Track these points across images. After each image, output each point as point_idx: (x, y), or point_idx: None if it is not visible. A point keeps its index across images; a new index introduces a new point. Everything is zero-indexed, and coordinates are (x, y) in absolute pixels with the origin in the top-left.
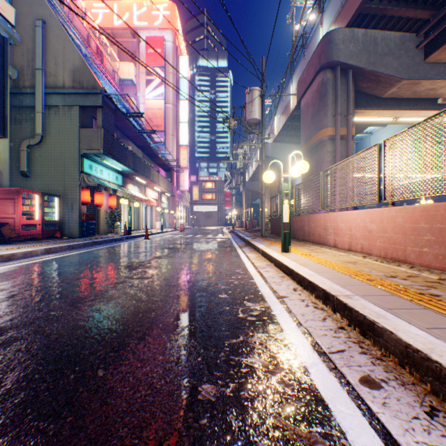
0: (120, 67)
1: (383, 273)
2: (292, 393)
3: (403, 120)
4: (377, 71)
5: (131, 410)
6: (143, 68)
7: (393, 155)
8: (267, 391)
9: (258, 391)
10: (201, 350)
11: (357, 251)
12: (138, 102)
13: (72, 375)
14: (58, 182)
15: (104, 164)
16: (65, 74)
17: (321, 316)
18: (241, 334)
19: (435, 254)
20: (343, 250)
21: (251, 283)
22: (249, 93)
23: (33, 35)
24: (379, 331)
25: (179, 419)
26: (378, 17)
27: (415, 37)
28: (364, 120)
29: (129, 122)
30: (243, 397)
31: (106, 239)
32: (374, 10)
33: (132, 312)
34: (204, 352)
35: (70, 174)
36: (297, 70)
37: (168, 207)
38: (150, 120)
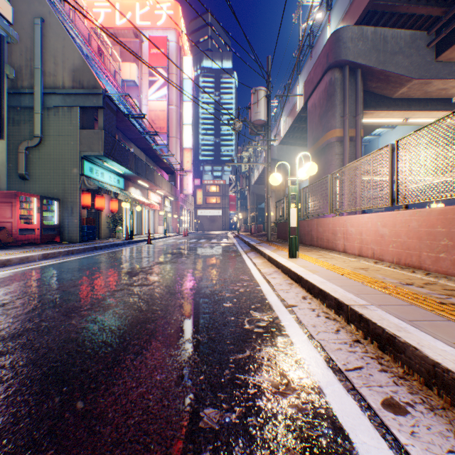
0: (123, 67)
1: (398, 280)
2: (306, 419)
3: (413, 121)
4: (387, 70)
5: (122, 442)
6: (146, 69)
7: (407, 156)
8: (278, 417)
9: (268, 417)
10: (204, 367)
11: (368, 257)
12: (140, 104)
13: (58, 398)
14: (58, 186)
15: (105, 166)
16: (64, 74)
17: (334, 328)
18: (247, 348)
19: (453, 260)
20: (353, 255)
21: (257, 290)
22: (255, 94)
23: (32, 34)
24: (401, 346)
25: (177, 452)
26: (387, 15)
27: (426, 35)
28: (373, 122)
29: (131, 124)
30: (251, 425)
31: (107, 244)
32: (384, 7)
33: (129, 323)
34: (207, 370)
35: (69, 177)
36: (304, 70)
37: (172, 211)
38: (153, 122)
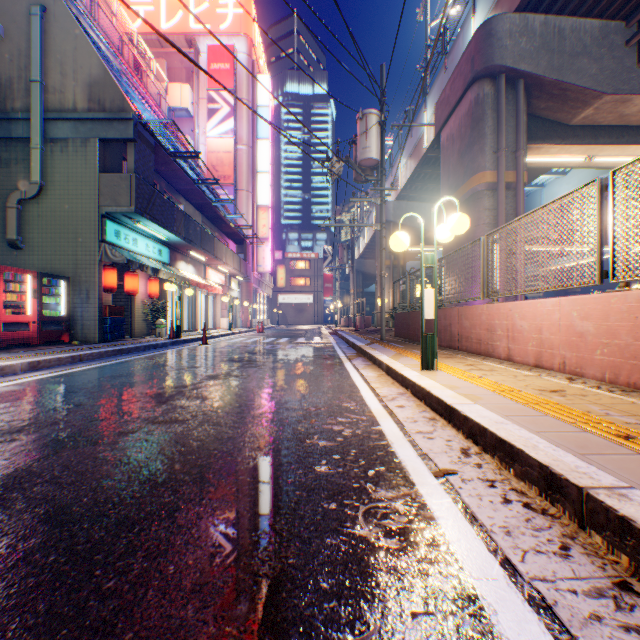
0: (170, 90)
1: (636, 418)
2: None
3: (600, 160)
4: (564, 81)
5: None
6: (204, 92)
7: (633, 196)
8: None
9: None
10: None
11: (554, 369)
12: (196, 142)
13: None
14: (67, 257)
15: (139, 229)
16: (76, 90)
17: (554, 539)
18: (372, 613)
19: None
20: (525, 366)
21: (375, 434)
22: (362, 119)
23: (28, 30)
24: None
25: None
26: None
27: (624, 27)
28: (539, 162)
29: (179, 167)
30: None
31: (139, 345)
32: None
33: (118, 520)
34: None
35: (84, 244)
36: (435, 88)
37: (241, 296)
38: (214, 168)
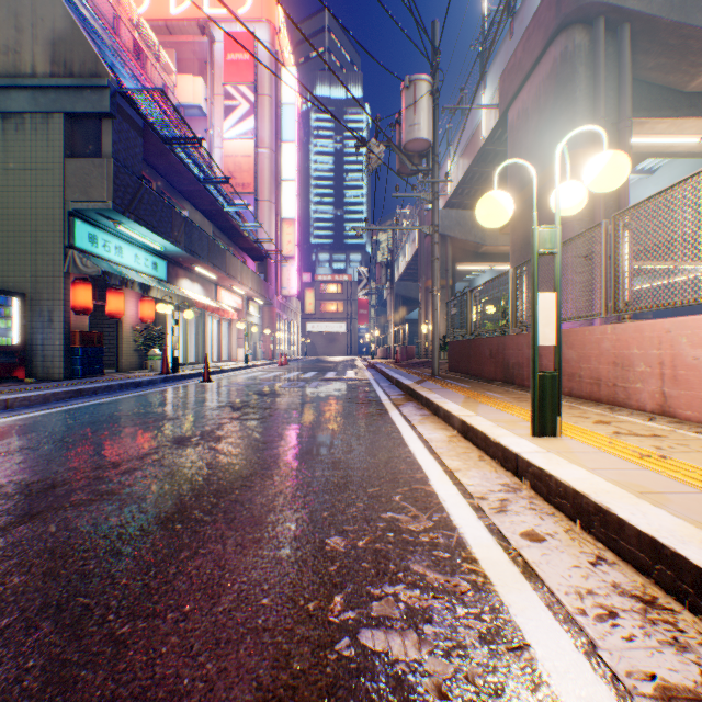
0: (180, 83)
1: None
2: None
3: None
4: (687, 23)
5: None
6: (220, 88)
7: None
8: None
9: None
10: None
11: None
12: (210, 145)
13: None
14: (23, 268)
15: (124, 235)
16: (35, 49)
17: None
18: None
19: None
20: None
21: None
22: (409, 88)
23: None
24: None
25: None
26: None
27: None
28: (638, 145)
29: (179, 160)
30: None
31: (111, 383)
32: None
33: None
34: None
35: (45, 251)
36: (496, 62)
37: (263, 323)
38: (232, 175)
